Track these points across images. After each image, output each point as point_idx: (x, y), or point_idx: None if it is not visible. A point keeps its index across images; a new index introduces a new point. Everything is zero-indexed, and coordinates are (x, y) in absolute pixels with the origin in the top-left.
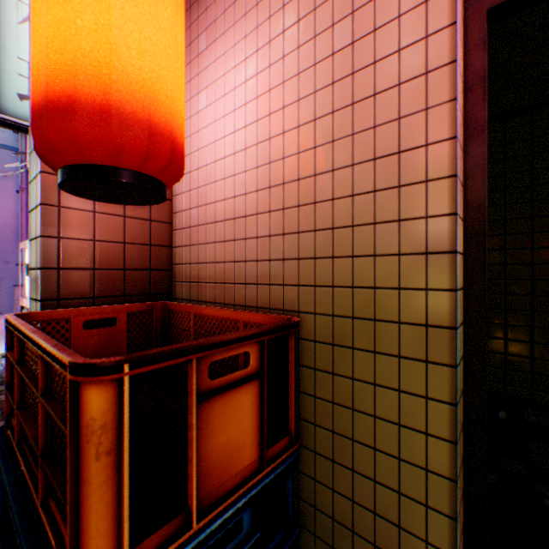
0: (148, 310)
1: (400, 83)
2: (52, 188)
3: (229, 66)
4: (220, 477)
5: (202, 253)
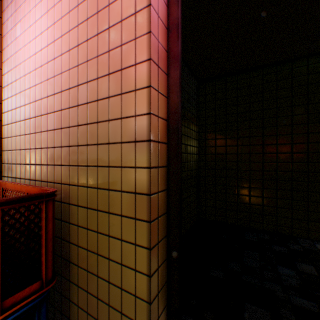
0: None
1: (122, 20)
2: None
3: (33, 5)
4: None
5: (19, 142)
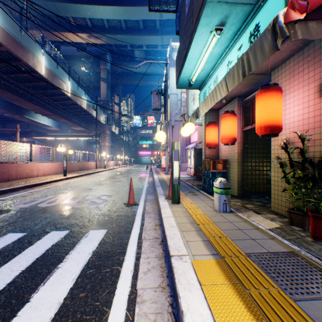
0: None
1: None
2: (205, 147)
3: None
4: (218, 169)
5: (222, 153)
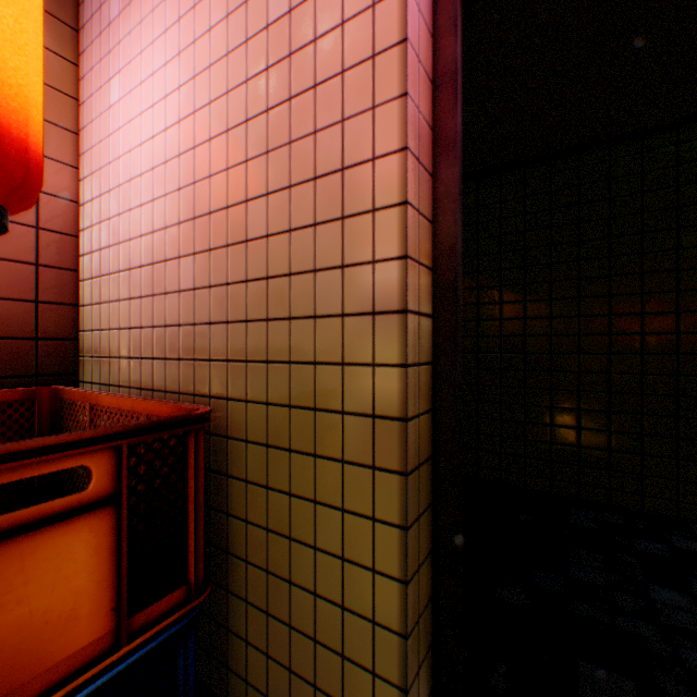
0: (26, 399)
1: (344, 70)
2: None
3: (147, 41)
4: (12, 678)
5: (116, 314)
